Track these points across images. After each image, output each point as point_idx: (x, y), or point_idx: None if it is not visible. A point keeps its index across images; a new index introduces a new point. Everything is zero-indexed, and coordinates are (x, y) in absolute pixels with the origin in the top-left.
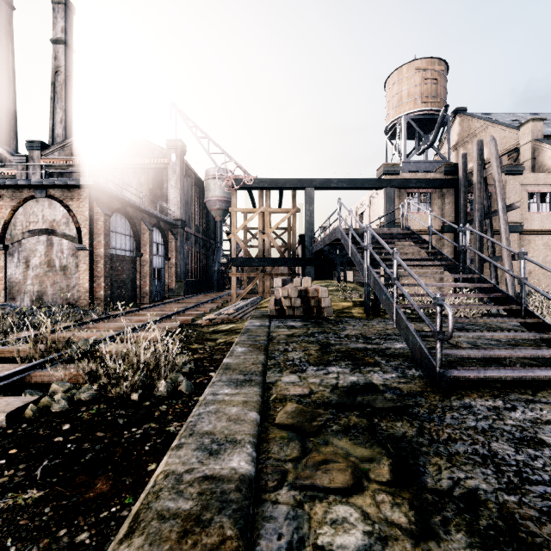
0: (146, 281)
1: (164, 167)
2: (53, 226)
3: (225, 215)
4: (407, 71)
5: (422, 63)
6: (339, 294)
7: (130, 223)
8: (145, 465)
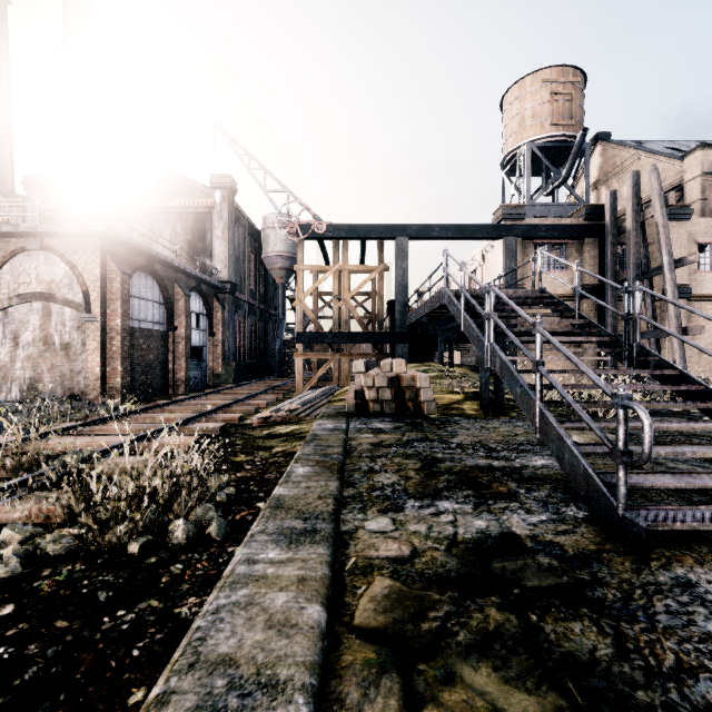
0: (182, 365)
1: (208, 211)
2: (51, 289)
3: (289, 276)
4: (532, 84)
5: (551, 73)
6: (444, 383)
7: (159, 285)
8: (126, 692)
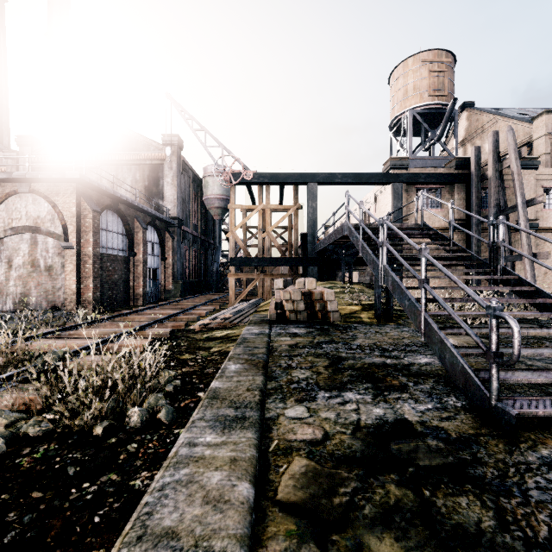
0: (140, 282)
1: (160, 163)
2: (38, 223)
3: (224, 214)
4: (413, 64)
5: (428, 55)
6: (345, 297)
7: (122, 221)
8: None
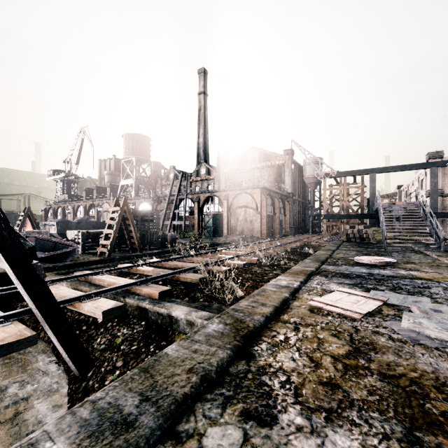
0: (277, 227)
1: (282, 165)
2: (247, 204)
3: (316, 186)
4: None
5: None
6: None
7: (271, 199)
8: None
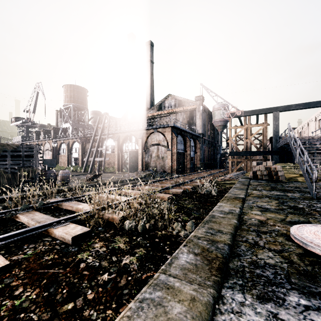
0: (188, 163)
1: (194, 109)
2: (159, 142)
3: (223, 128)
4: None
5: None
6: (292, 170)
7: (182, 138)
8: (216, 203)
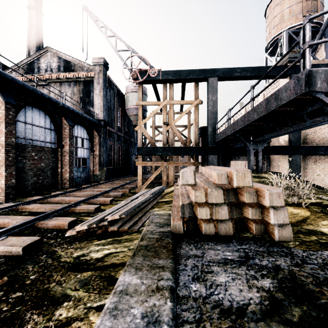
0: (67, 169)
1: (91, 79)
2: None
3: None
4: None
5: None
6: None
7: (50, 118)
8: None
